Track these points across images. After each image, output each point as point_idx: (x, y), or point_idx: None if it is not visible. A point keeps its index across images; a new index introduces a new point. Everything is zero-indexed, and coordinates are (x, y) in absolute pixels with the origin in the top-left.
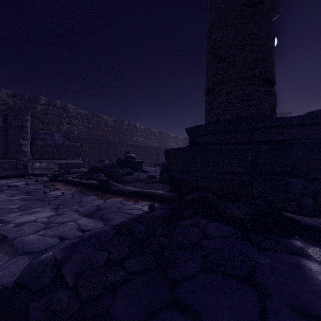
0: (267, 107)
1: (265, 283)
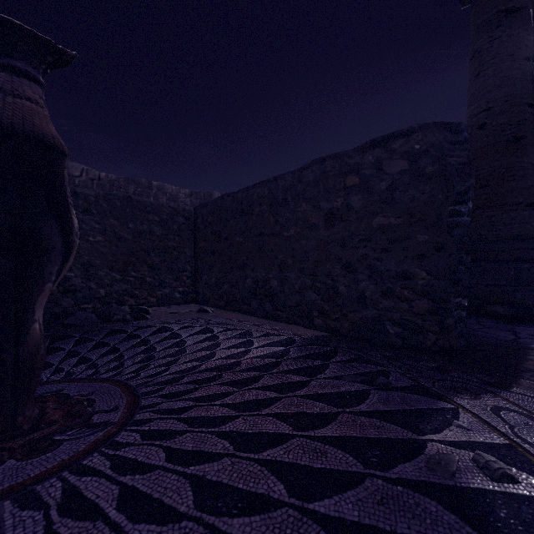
0: (531, 229)
1: (518, 331)
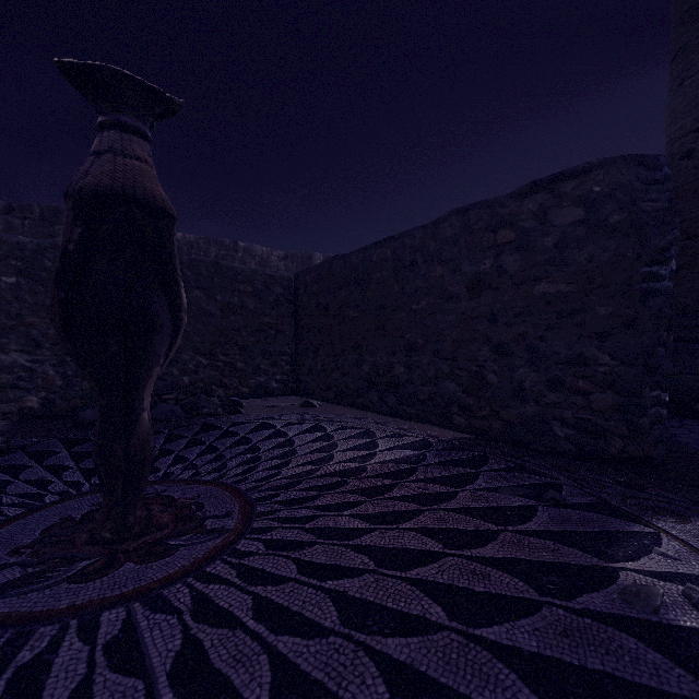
0: None
1: None
